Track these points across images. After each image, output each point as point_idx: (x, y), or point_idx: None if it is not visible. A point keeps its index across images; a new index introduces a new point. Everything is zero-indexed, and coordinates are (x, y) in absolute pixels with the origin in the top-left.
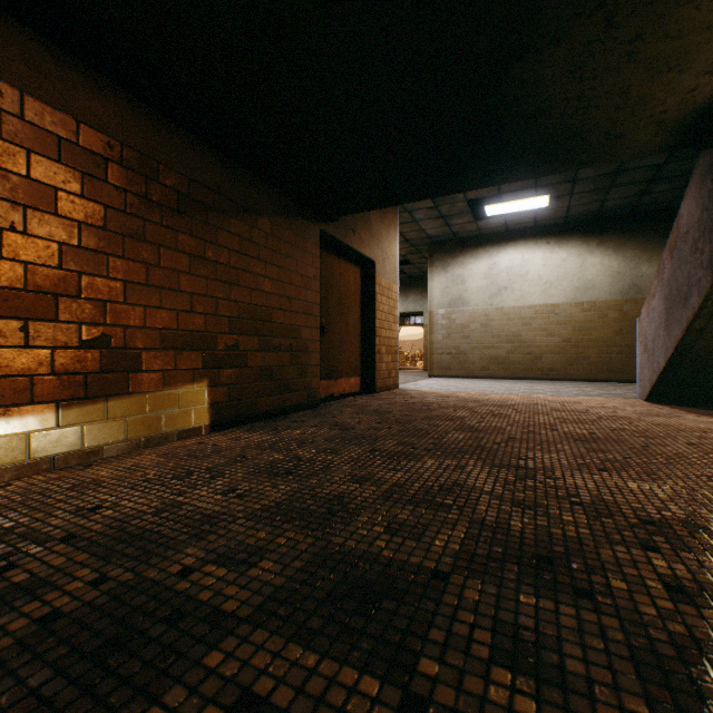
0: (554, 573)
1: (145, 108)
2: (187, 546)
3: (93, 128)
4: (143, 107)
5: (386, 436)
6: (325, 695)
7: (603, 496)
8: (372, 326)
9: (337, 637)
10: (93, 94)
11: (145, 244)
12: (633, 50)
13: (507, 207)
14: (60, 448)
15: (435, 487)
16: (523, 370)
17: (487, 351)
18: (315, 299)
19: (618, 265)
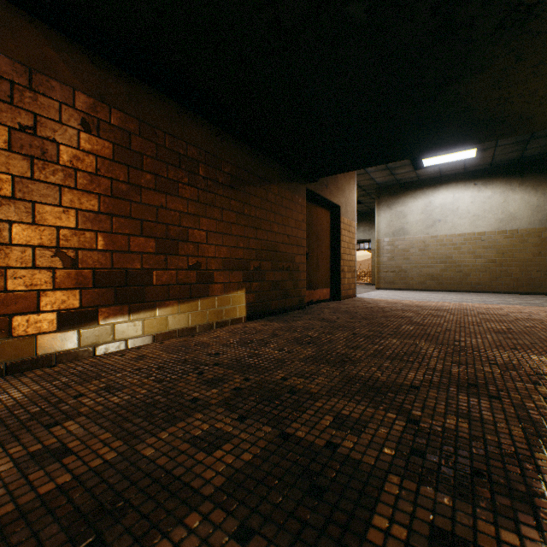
0: (477, 390)
1: (215, 128)
2: (277, 370)
3: (193, 145)
4: (214, 128)
5: (359, 326)
6: (373, 417)
7: (512, 361)
8: (338, 253)
9: (369, 403)
10: (193, 126)
11: (215, 208)
12: (537, 70)
13: (441, 159)
14: (180, 325)
15: (400, 353)
16: (453, 284)
17: (424, 269)
18: (303, 235)
19: (537, 200)
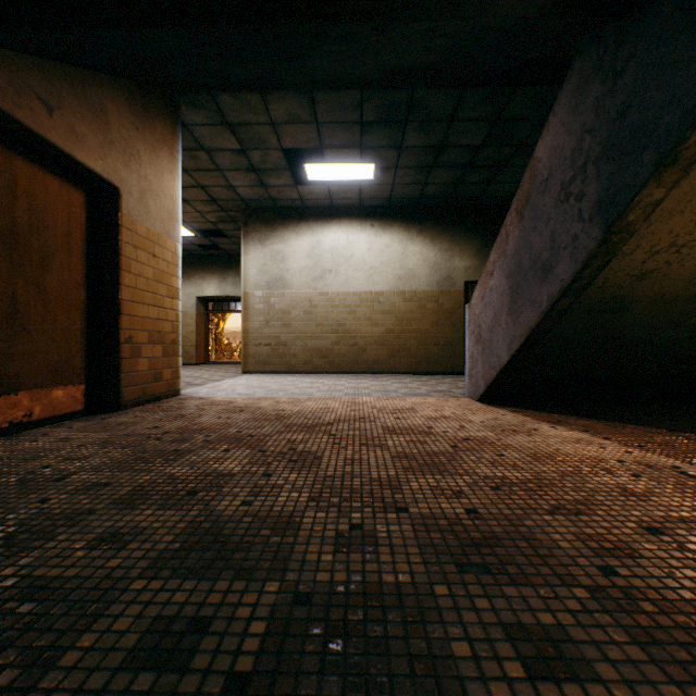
0: None
1: None
2: None
3: None
4: None
5: None
6: None
7: None
8: (115, 298)
9: None
10: None
11: None
12: None
13: (331, 172)
14: None
15: None
16: (348, 363)
17: (311, 342)
18: None
19: (436, 256)
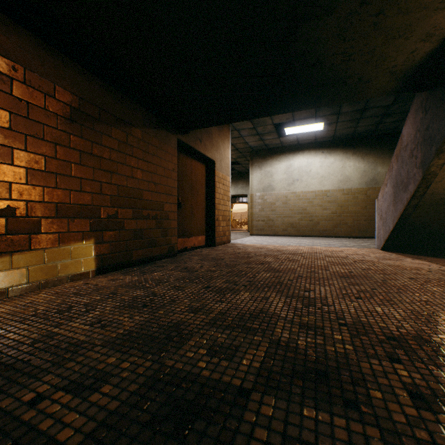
0: (329, 385)
1: (44, 44)
2: (47, 373)
3: None
4: (42, 43)
5: (218, 276)
6: None
7: (360, 318)
8: (213, 203)
9: None
10: None
11: (44, 142)
12: (377, 21)
13: (298, 129)
14: None
15: (247, 314)
16: (308, 231)
17: (286, 219)
18: (174, 184)
19: (364, 167)
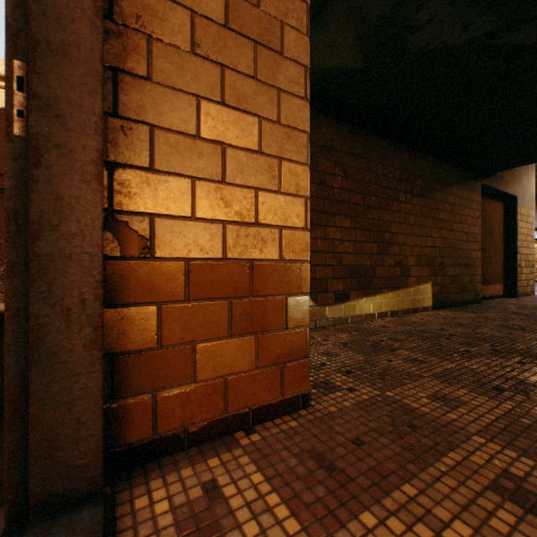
0: None
1: (410, 151)
2: (513, 343)
3: (397, 169)
4: (410, 151)
5: None
6: None
7: None
8: (513, 246)
9: None
10: (397, 154)
11: (410, 216)
12: None
13: None
14: (389, 308)
15: None
16: None
17: None
18: (478, 231)
19: None
